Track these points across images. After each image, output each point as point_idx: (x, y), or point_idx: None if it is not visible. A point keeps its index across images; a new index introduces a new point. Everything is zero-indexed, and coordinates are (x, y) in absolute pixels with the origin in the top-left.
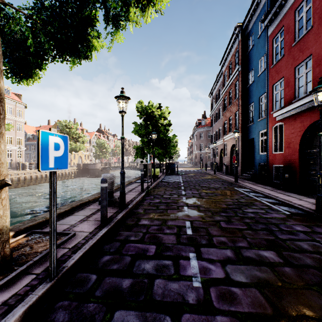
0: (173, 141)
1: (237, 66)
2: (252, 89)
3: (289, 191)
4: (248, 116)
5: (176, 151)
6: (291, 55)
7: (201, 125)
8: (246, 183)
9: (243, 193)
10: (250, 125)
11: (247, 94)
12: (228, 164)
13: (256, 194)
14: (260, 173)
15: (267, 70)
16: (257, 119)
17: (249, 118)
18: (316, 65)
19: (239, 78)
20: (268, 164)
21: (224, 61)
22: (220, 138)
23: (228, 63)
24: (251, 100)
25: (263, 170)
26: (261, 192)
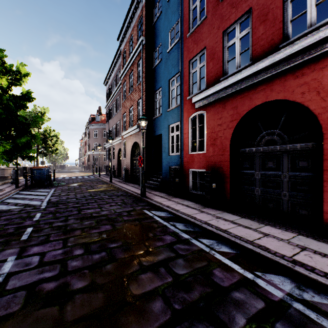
0: (51, 135)
1: (141, 37)
2: (160, 70)
3: (221, 210)
4: (154, 106)
5: (56, 150)
6: (218, 15)
7: (95, 121)
8: (158, 198)
9: (165, 227)
10: (157, 117)
11: (153, 77)
12: (129, 168)
13: (187, 226)
14: (174, 181)
15: (181, 42)
16: (166, 109)
17: (156, 108)
18: (260, 22)
19: (143, 55)
20: (182, 168)
21: (123, 34)
22: (118, 135)
23: (129, 37)
24: (159, 84)
25: (177, 177)
26: (195, 221)
